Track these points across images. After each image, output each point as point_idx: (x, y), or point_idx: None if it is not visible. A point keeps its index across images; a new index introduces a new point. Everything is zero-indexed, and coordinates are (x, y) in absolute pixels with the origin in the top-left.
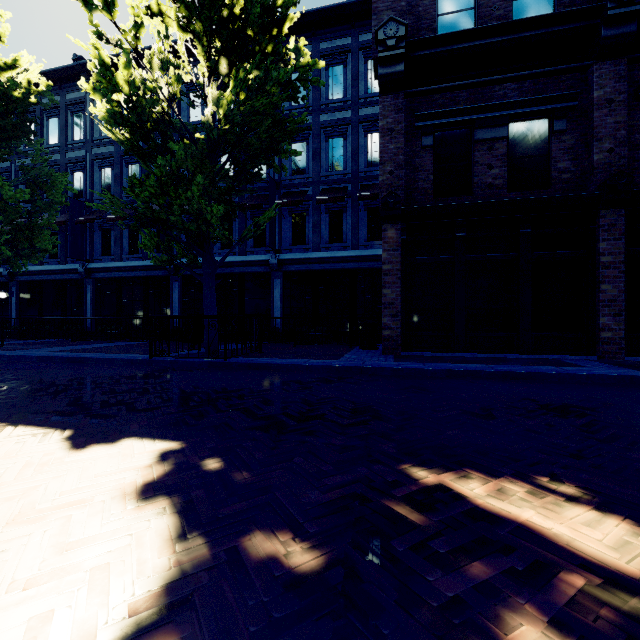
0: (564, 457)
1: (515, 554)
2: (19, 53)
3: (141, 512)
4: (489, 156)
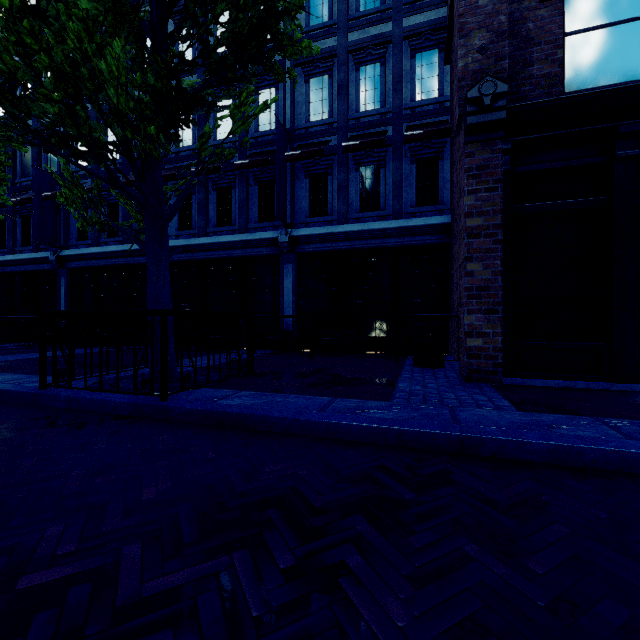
0: None
1: None
2: None
3: None
4: None
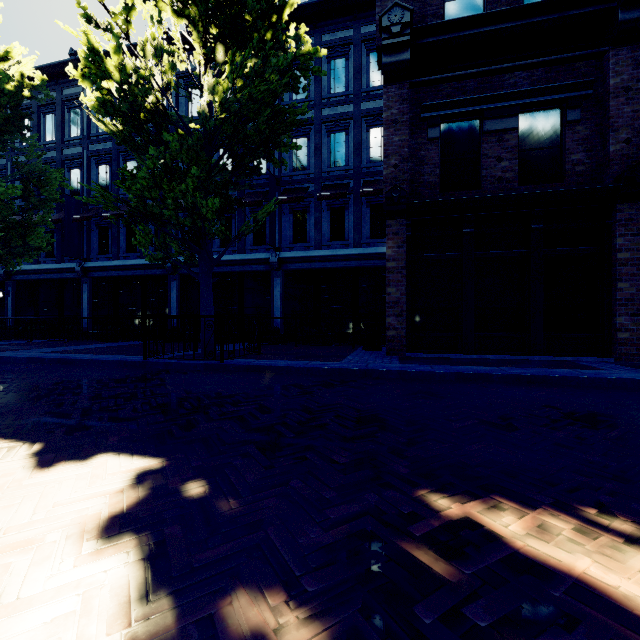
0: (607, 480)
1: (580, 630)
2: (11, 45)
3: (98, 559)
4: (498, 148)
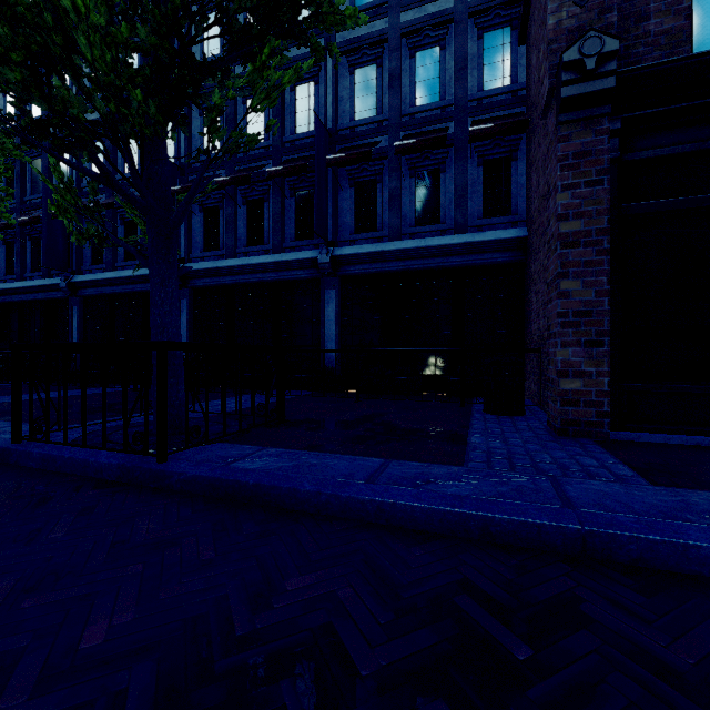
0: None
1: None
2: None
3: None
4: None
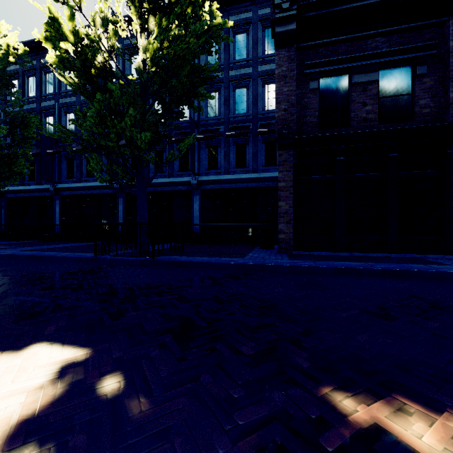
0: None
1: None
2: None
3: None
4: (363, 96)
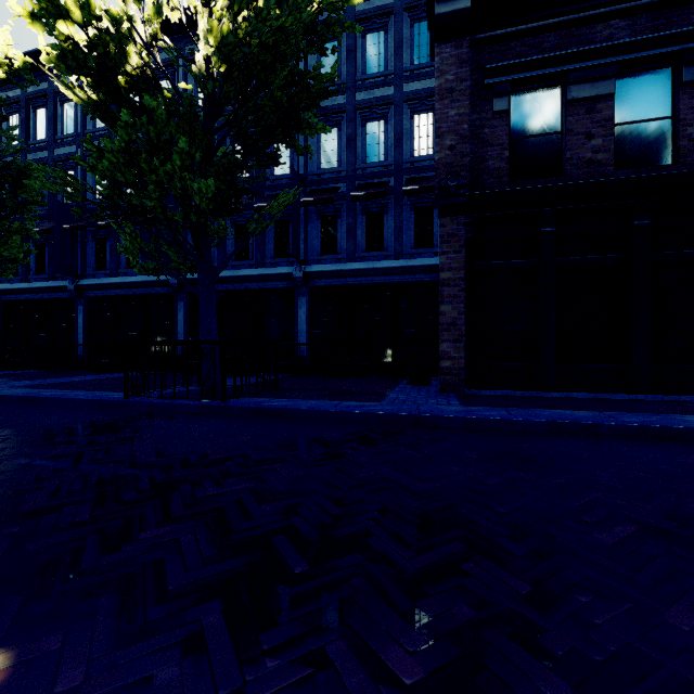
0: None
1: None
2: None
3: None
4: (588, 121)
